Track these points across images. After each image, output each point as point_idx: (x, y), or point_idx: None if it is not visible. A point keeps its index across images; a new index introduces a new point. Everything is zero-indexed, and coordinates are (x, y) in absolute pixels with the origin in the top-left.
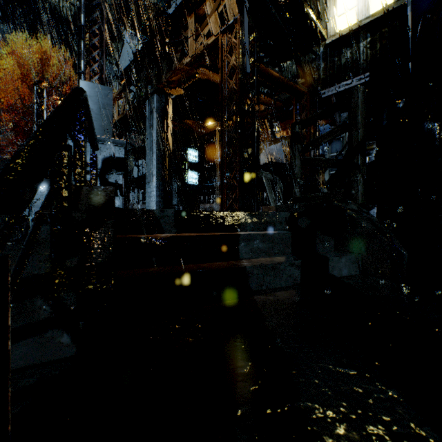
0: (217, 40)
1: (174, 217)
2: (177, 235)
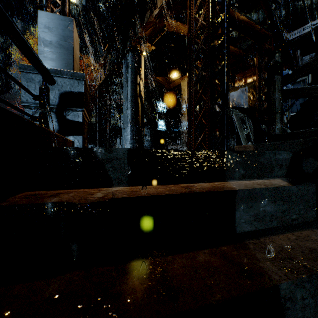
0: None
1: (127, 160)
2: (122, 197)
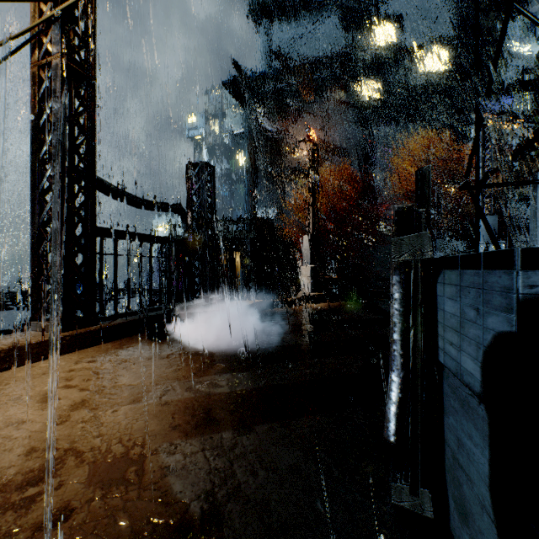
0: None
1: None
2: None
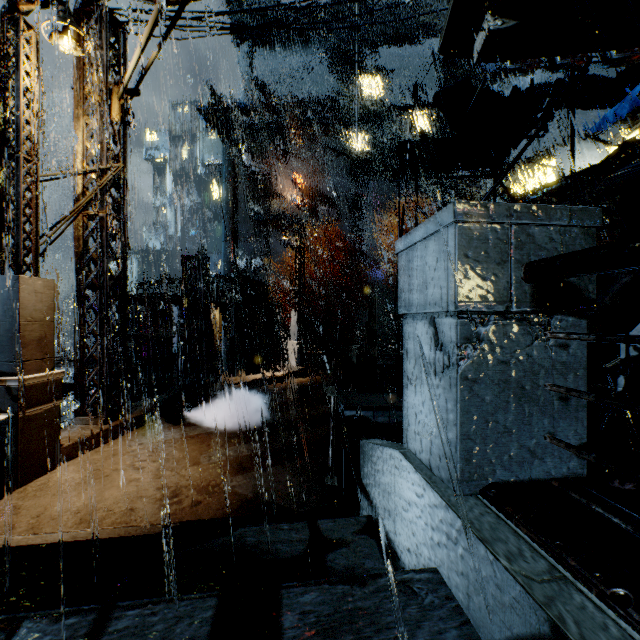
0: None
1: None
2: None
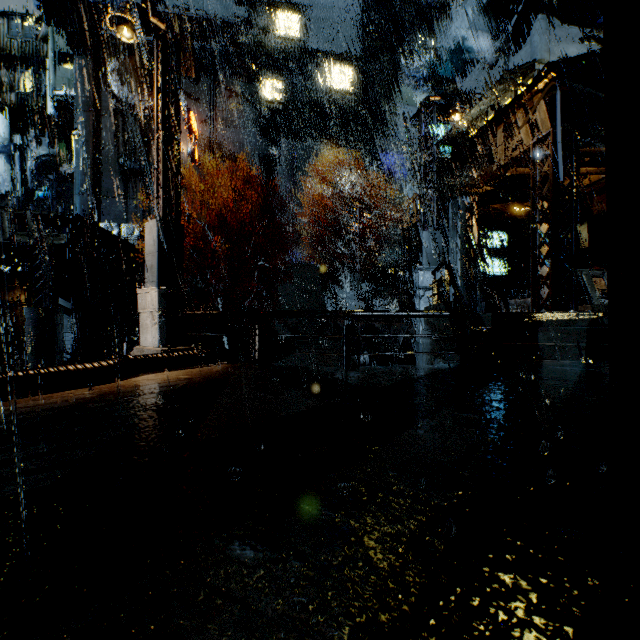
0: (528, 149)
1: (491, 317)
2: (495, 327)
